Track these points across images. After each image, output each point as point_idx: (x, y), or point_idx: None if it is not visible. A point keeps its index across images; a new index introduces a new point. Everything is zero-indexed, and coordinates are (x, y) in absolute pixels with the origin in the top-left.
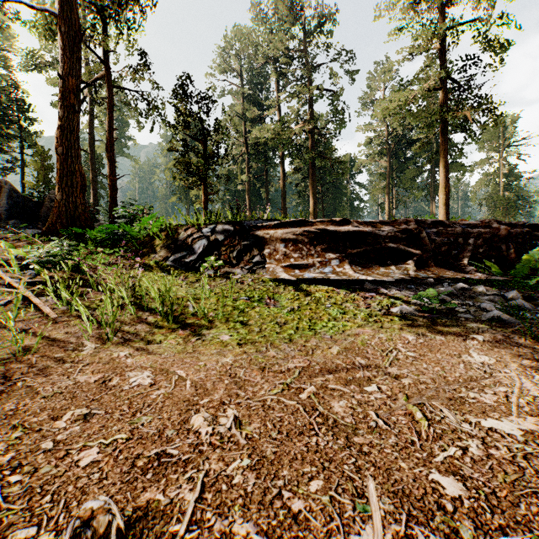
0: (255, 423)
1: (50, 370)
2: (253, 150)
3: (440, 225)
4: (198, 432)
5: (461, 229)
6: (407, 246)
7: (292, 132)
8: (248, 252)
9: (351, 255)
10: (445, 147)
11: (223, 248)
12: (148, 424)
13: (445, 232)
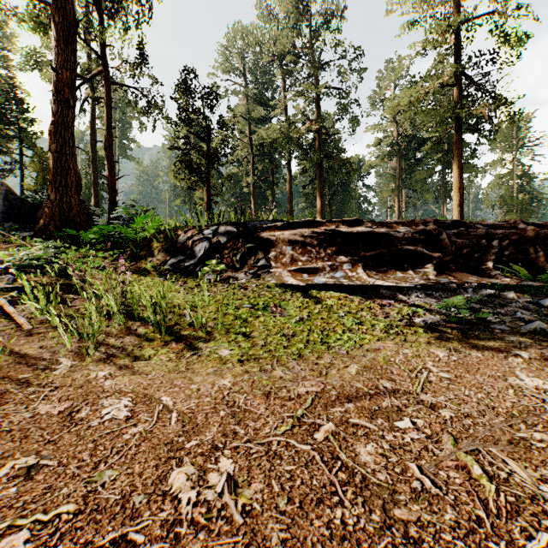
0: (256, 482)
1: (7, 397)
2: (258, 151)
3: (461, 225)
4: (177, 499)
5: (484, 230)
6: (425, 248)
7: (299, 132)
8: (253, 255)
9: (364, 258)
10: (459, 146)
11: (226, 251)
12: (111, 485)
13: (467, 234)
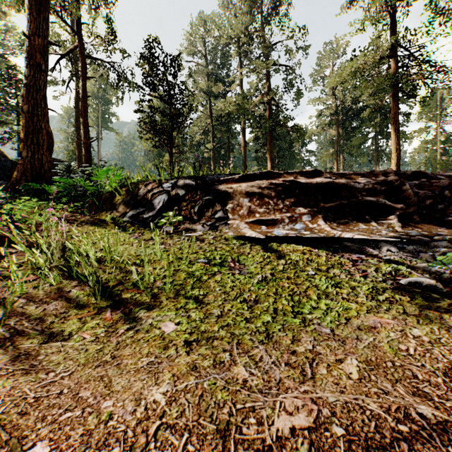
0: None
1: None
2: (217, 121)
3: (422, 176)
4: None
5: (446, 181)
6: (386, 199)
7: (252, 103)
8: (210, 207)
9: (324, 210)
10: (397, 112)
11: (184, 204)
12: None
13: (429, 184)
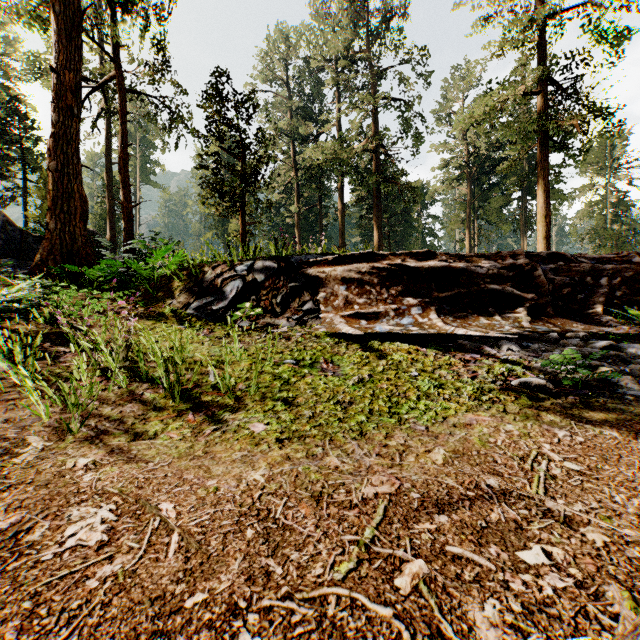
0: None
1: None
2: (304, 175)
3: (560, 259)
4: None
5: (588, 265)
6: (515, 288)
7: (352, 151)
8: (297, 296)
9: (438, 300)
10: (546, 166)
11: (263, 292)
12: None
13: (567, 269)
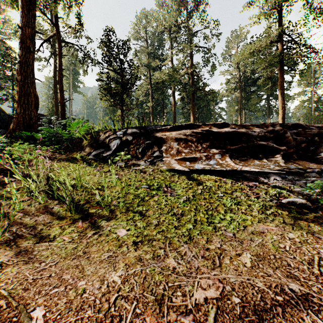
0: None
1: None
2: (155, 87)
3: (299, 127)
4: None
5: (316, 130)
6: (274, 143)
7: (180, 74)
8: (150, 148)
9: (230, 150)
10: (282, 80)
11: (131, 146)
12: None
13: (304, 133)
